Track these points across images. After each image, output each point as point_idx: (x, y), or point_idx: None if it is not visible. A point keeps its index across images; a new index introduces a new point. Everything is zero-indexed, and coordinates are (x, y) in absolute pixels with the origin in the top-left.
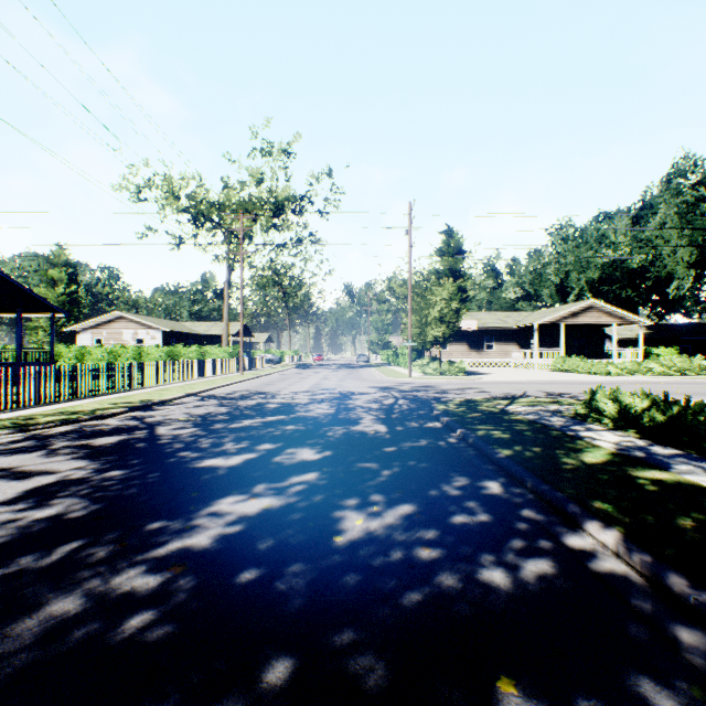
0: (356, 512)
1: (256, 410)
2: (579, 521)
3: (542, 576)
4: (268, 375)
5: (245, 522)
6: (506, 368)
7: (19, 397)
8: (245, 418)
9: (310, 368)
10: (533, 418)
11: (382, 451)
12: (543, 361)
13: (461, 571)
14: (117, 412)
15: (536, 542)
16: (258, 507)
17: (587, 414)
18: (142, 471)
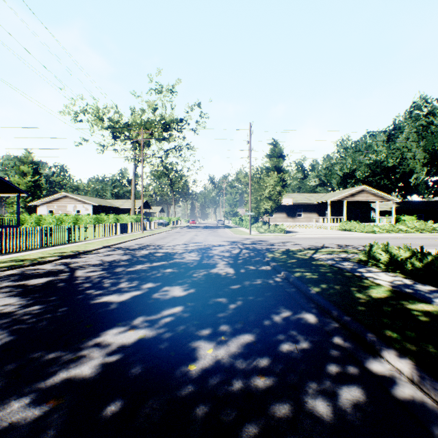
0: (209, 341)
1: (147, 258)
2: (377, 349)
3: (356, 404)
4: (159, 233)
5: (122, 352)
6: (310, 229)
7: None
8: (139, 264)
9: (187, 229)
10: (331, 263)
11: (230, 288)
12: (333, 224)
13: (290, 400)
14: (52, 259)
15: (347, 368)
16: (134, 338)
17: (367, 260)
18: (55, 306)
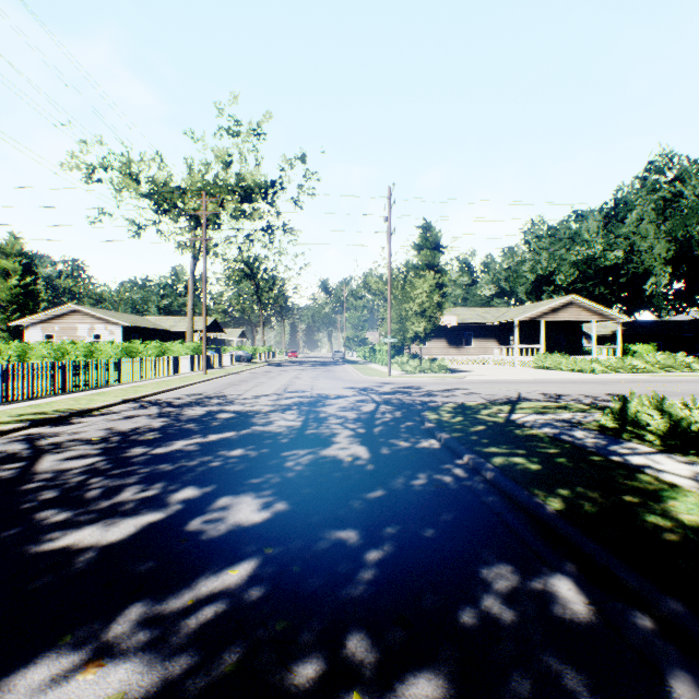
0: None
1: (201, 424)
2: None
3: None
4: (235, 374)
5: None
6: (486, 366)
7: None
8: (180, 437)
9: (283, 366)
10: (553, 433)
11: (364, 500)
12: (523, 358)
13: None
14: (7, 429)
15: None
16: None
17: (618, 427)
18: None
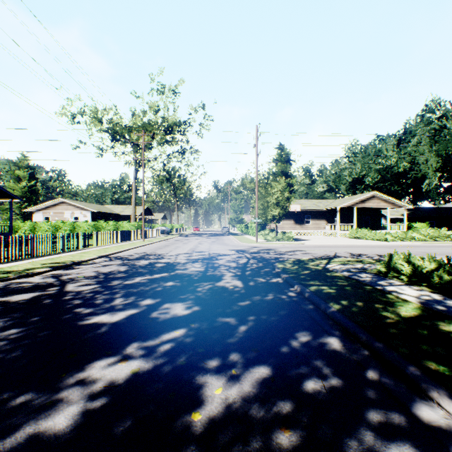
0: (216, 377)
1: (147, 269)
2: (424, 387)
3: None
4: (161, 241)
5: (109, 393)
6: (319, 236)
7: None
8: (137, 276)
9: (190, 236)
10: (348, 275)
11: (239, 305)
12: (343, 231)
13: None
14: (42, 271)
15: (391, 416)
16: (126, 373)
17: (386, 271)
18: (36, 329)
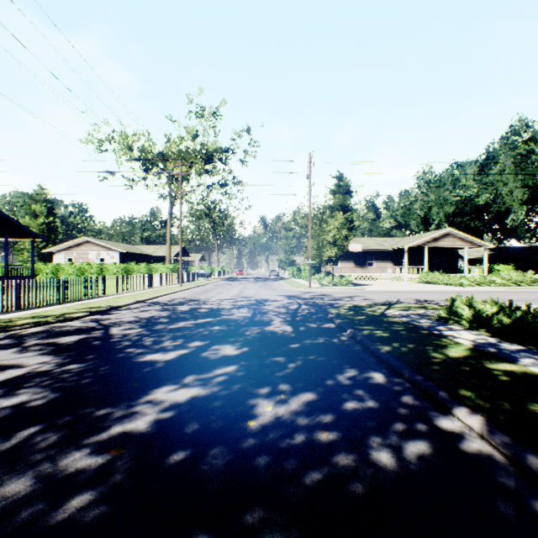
0: (267, 399)
1: (190, 314)
2: (449, 407)
3: (421, 456)
4: (201, 286)
5: (176, 408)
6: (383, 281)
7: (3, 304)
8: (181, 320)
9: (233, 281)
10: (406, 320)
11: (288, 347)
12: (411, 275)
13: (354, 452)
14: (80, 315)
15: (414, 425)
16: (187, 396)
17: (448, 317)
18: (95, 365)
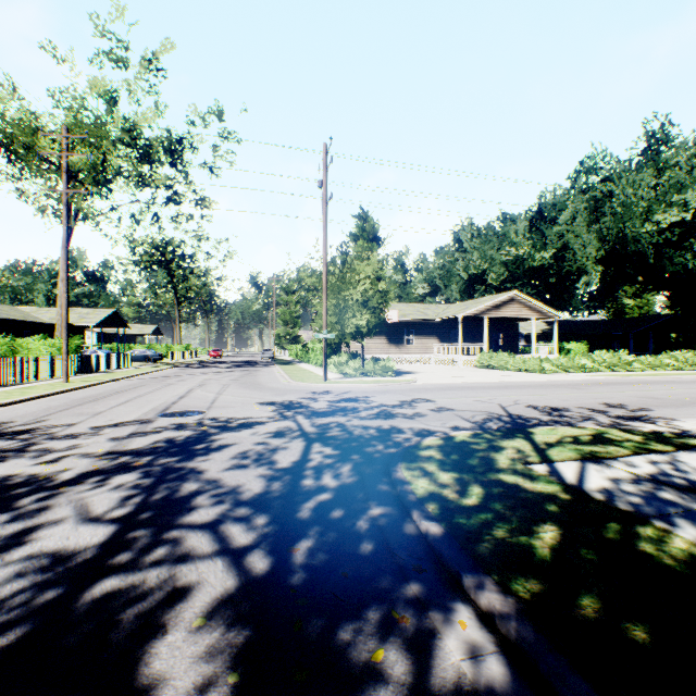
0: None
1: None
2: None
3: None
4: (116, 381)
5: None
6: (427, 365)
7: None
8: None
9: (195, 368)
10: None
11: None
12: (467, 356)
13: None
14: None
15: None
16: None
17: None
18: None
